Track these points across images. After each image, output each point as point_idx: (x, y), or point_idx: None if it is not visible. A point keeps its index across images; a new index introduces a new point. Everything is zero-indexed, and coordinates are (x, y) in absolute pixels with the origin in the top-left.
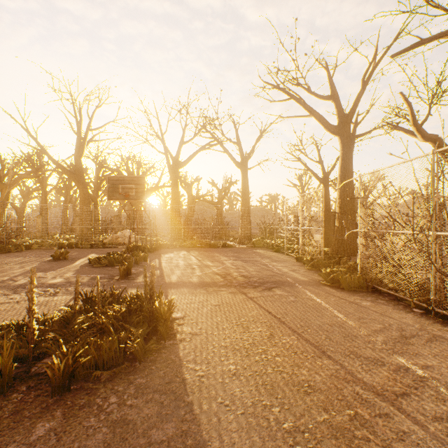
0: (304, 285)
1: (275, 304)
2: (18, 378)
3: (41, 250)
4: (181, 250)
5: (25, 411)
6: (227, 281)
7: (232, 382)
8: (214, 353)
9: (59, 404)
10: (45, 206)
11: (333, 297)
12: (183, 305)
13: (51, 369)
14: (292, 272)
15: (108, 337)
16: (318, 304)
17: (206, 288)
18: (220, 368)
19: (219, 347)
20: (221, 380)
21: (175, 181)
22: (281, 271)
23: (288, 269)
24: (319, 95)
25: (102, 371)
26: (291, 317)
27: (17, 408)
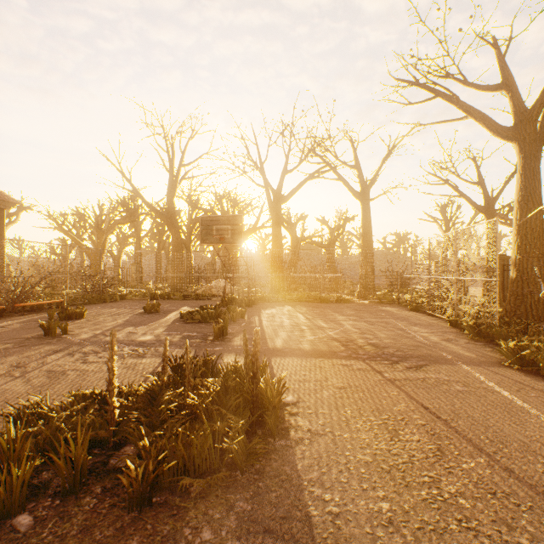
0: (473, 365)
1: (432, 394)
2: (94, 471)
3: (134, 301)
4: (284, 305)
5: (96, 529)
6: (350, 351)
7: (390, 538)
8: (349, 473)
9: (137, 526)
10: (139, 253)
11: (531, 390)
12: (293, 383)
13: (127, 476)
14: (446, 343)
15: (201, 425)
16: (507, 402)
17: (323, 360)
18: (363, 504)
19: (356, 462)
20: (369, 530)
21: (276, 220)
22: (428, 341)
23: (439, 338)
24: (482, 86)
25: (192, 479)
26: (466, 420)
27: (88, 522)
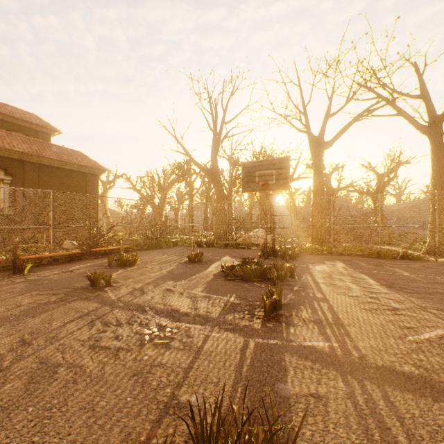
0: None
1: None
2: None
3: (183, 248)
4: (334, 260)
5: None
6: None
7: None
8: None
9: None
10: (191, 206)
11: None
12: None
13: None
14: None
15: None
16: None
17: None
18: None
19: None
20: None
21: (318, 167)
22: None
23: None
24: None
25: None
26: None
27: None
